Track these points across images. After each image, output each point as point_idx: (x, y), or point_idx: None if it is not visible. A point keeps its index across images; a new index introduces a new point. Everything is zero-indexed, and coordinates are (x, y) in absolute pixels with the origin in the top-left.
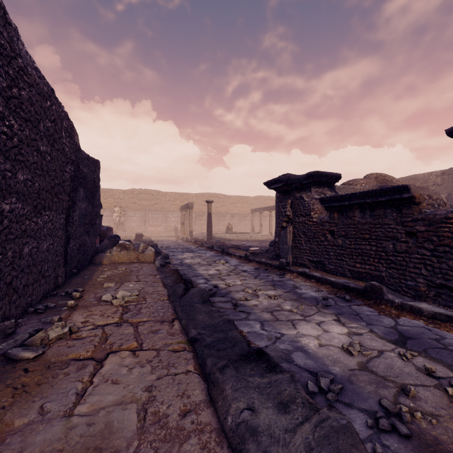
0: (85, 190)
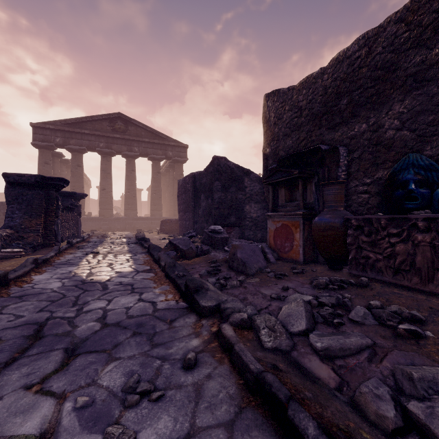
0: (205, 193)
